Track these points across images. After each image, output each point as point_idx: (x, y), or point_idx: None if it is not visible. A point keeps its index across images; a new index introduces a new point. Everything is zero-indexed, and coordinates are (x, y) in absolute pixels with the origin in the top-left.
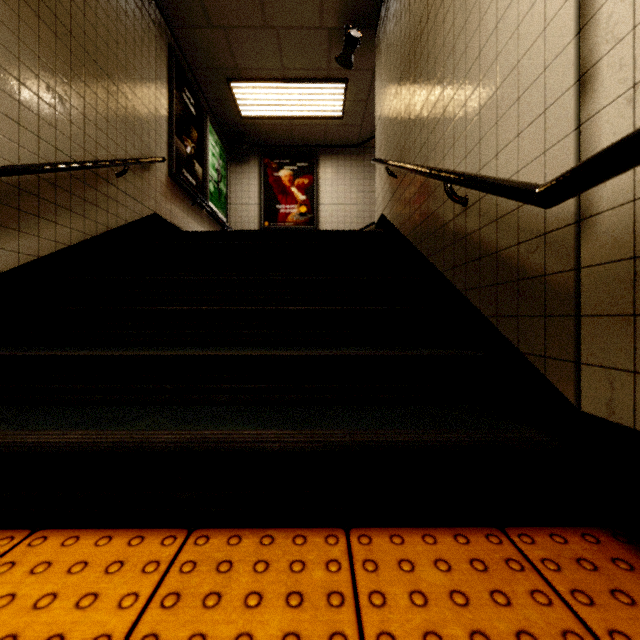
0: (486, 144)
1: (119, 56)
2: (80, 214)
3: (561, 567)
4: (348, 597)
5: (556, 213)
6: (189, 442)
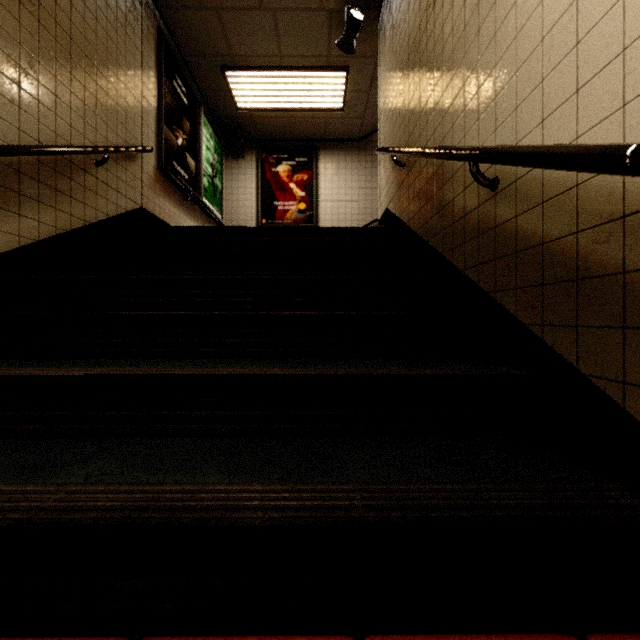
0: (526, 111)
1: (99, 33)
2: (51, 206)
3: None
4: None
5: None
6: (134, 509)
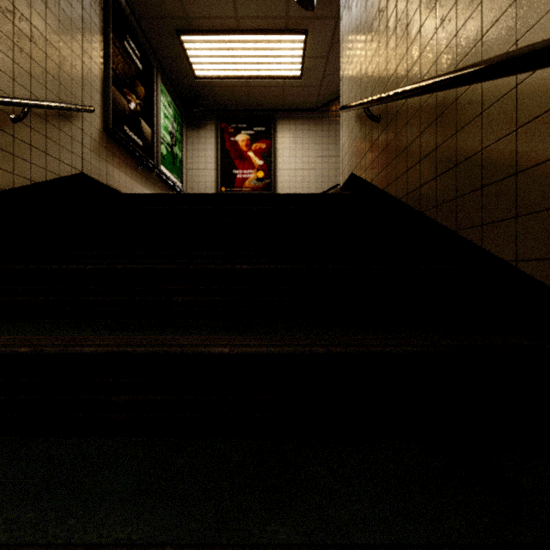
0: None
1: None
2: None
3: None
4: None
5: None
6: None
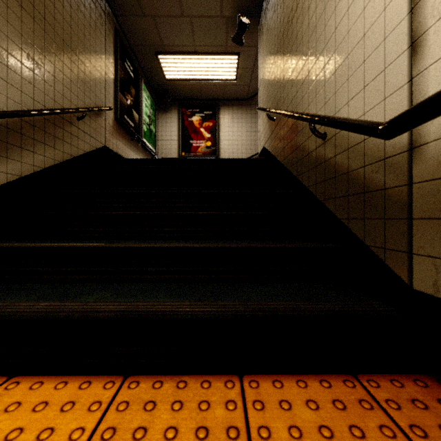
0: (340, 95)
1: (79, 35)
2: (51, 146)
3: (401, 406)
4: (242, 431)
5: (393, 143)
6: (125, 311)
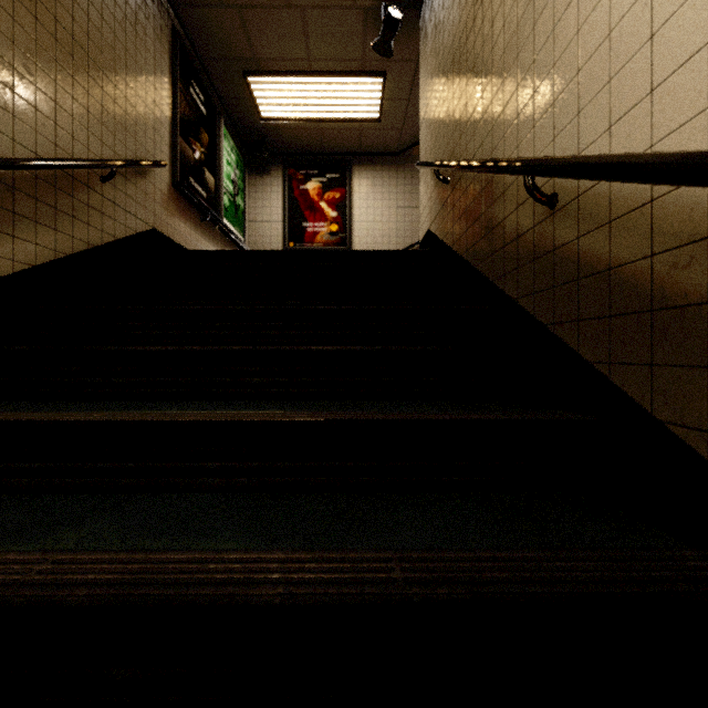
0: (590, 116)
1: (105, 33)
2: (49, 226)
3: None
4: None
5: None
6: (131, 584)
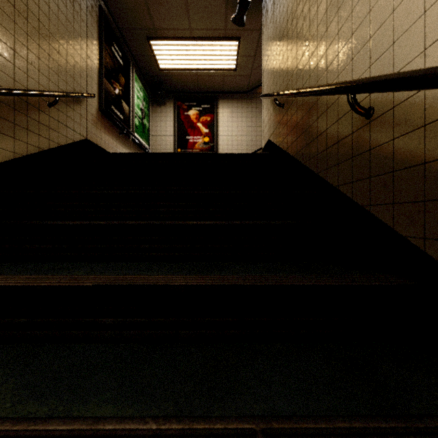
0: (405, 43)
1: (51, 6)
2: (10, 136)
3: None
4: None
5: None
6: None
